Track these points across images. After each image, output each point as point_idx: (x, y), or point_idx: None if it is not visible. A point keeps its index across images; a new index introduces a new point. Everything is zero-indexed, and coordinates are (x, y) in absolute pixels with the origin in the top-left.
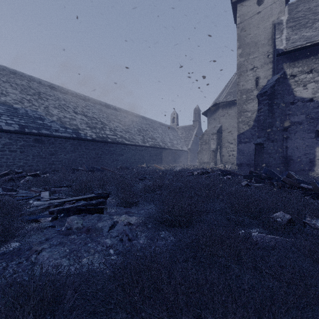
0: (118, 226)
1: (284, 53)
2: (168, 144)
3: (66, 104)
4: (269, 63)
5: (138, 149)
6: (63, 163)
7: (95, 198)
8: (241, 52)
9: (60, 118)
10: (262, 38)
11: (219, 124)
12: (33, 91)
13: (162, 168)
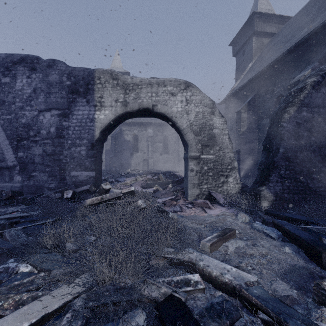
0: None
1: None
2: None
3: None
4: None
5: None
6: None
7: None
8: None
9: None
10: None
11: None
12: None
13: None
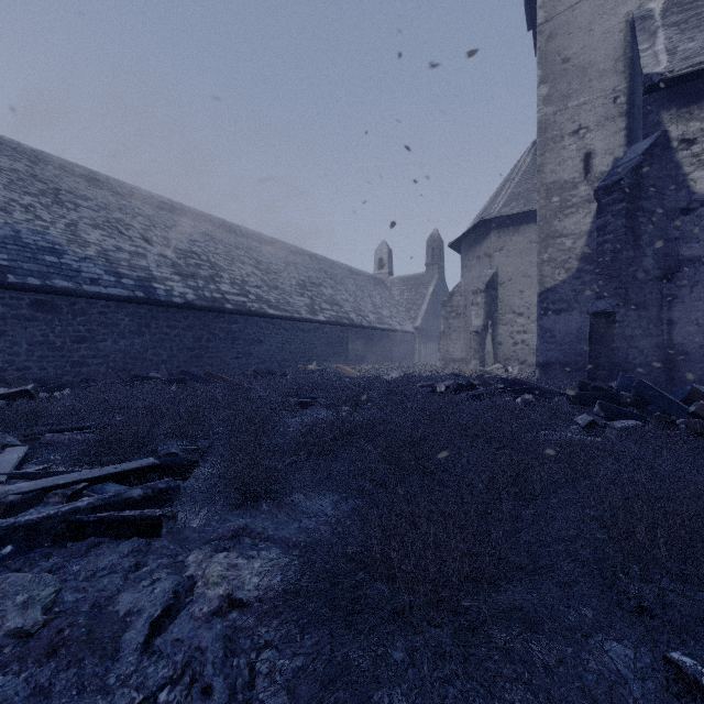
0: (190, 613)
1: (665, 84)
2: (369, 318)
3: (124, 219)
4: (618, 116)
5: (299, 328)
6: (109, 363)
7: (156, 470)
8: (549, 92)
9: (106, 251)
10: (600, 57)
11: (489, 270)
12: (42, 187)
13: (356, 373)
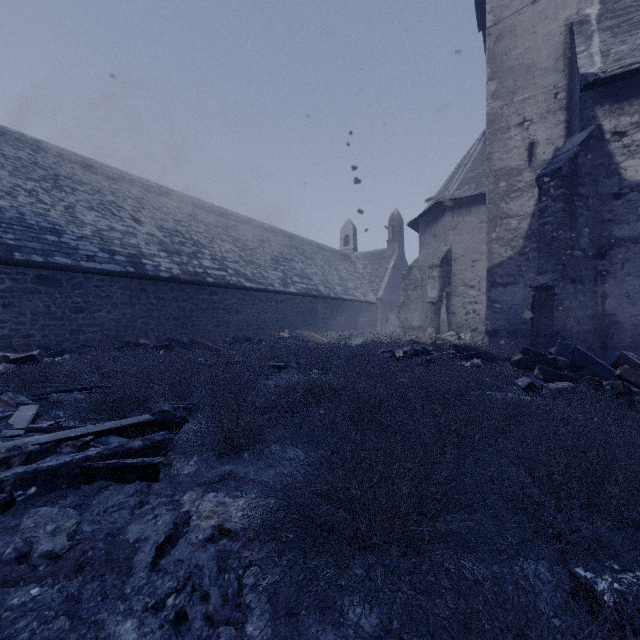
0: (188, 540)
1: (599, 83)
2: (336, 289)
3: (116, 202)
4: (558, 110)
5: (272, 299)
6: (104, 330)
7: (152, 425)
8: (497, 88)
9: (100, 231)
10: (542, 57)
11: (444, 247)
12: (43, 173)
13: (324, 339)
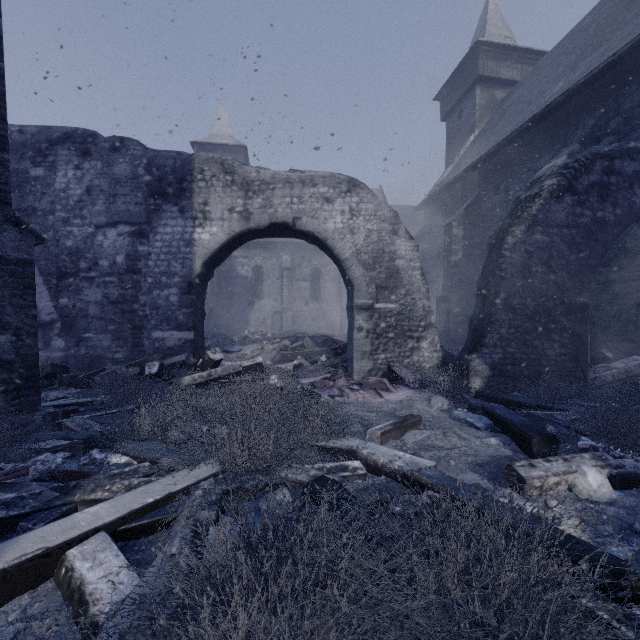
0: None
1: None
2: None
3: None
4: None
5: None
6: None
7: None
8: None
9: None
10: None
11: None
12: None
13: None
